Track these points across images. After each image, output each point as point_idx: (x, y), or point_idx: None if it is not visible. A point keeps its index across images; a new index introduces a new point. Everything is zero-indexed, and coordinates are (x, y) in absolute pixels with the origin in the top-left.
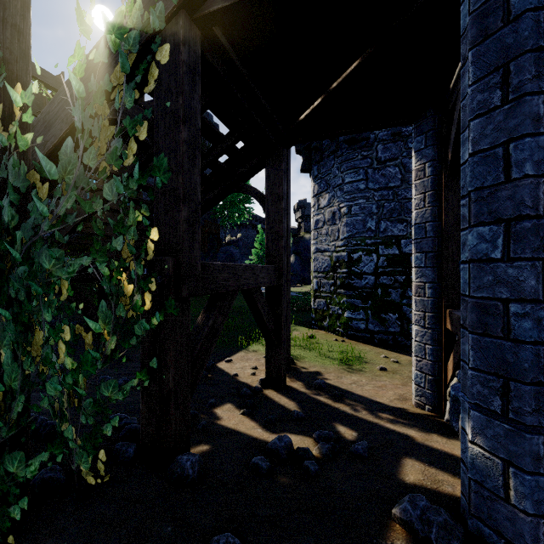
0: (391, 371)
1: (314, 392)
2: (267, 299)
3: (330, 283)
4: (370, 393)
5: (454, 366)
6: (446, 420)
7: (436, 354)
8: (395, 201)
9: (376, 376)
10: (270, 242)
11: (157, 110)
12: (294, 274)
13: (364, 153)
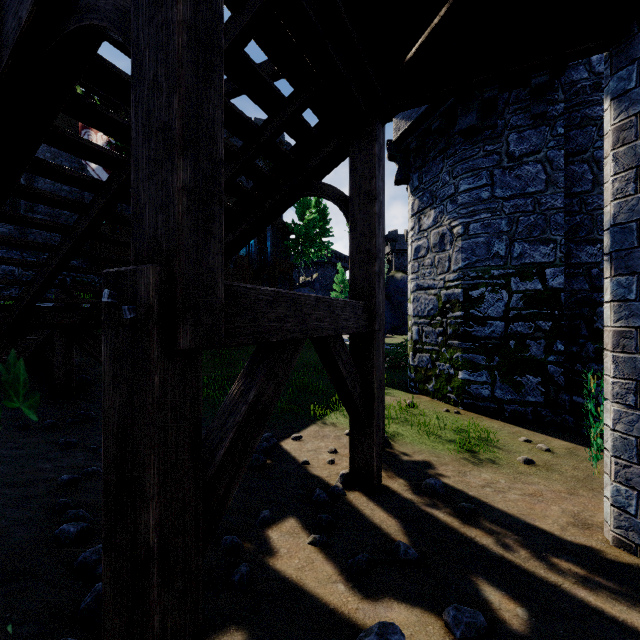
0: (542, 466)
1: (426, 500)
2: (351, 353)
3: (436, 332)
4: (520, 509)
5: None
6: None
7: None
8: (537, 212)
9: (521, 473)
10: (357, 267)
11: None
12: None
13: (488, 147)
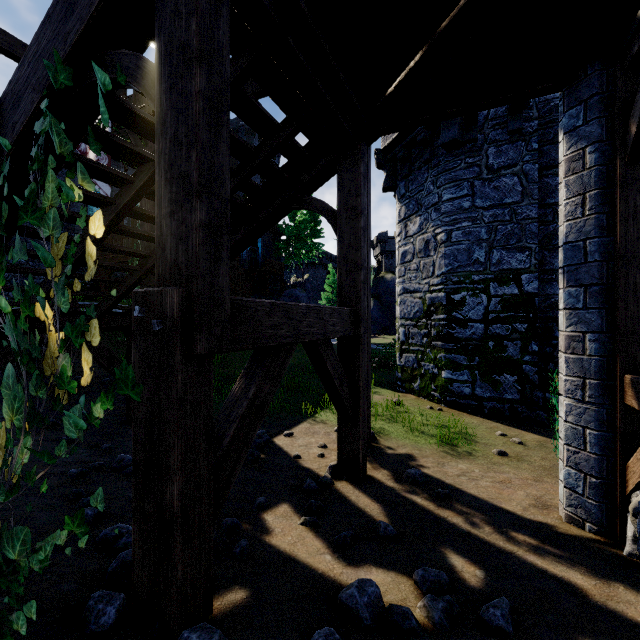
0: (514, 457)
1: (406, 488)
2: (339, 355)
3: (422, 333)
4: (489, 494)
5: None
6: (629, 554)
7: (604, 443)
8: (513, 222)
9: (494, 463)
10: (344, 275)
11: (159, 49)
12: (372, 323)
13: (469, 160)
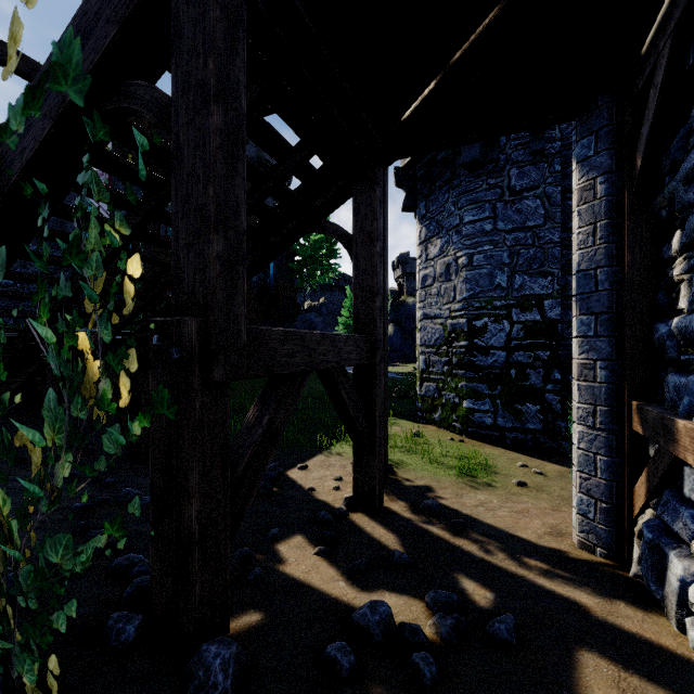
0: (534, 488)
1: (423, 518)
2: (355, 383)
3: (442, 361)
4: (506, 523)
5: (649, 492)
6: (634, 575)
7: (614, 469)
8: (536, 246)
9: (513, 494)
10: (360, 302)
11: (176, 84)
12: (393, 350)
13: (491, 181)
